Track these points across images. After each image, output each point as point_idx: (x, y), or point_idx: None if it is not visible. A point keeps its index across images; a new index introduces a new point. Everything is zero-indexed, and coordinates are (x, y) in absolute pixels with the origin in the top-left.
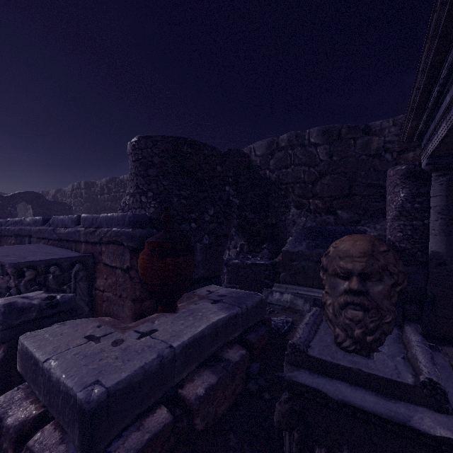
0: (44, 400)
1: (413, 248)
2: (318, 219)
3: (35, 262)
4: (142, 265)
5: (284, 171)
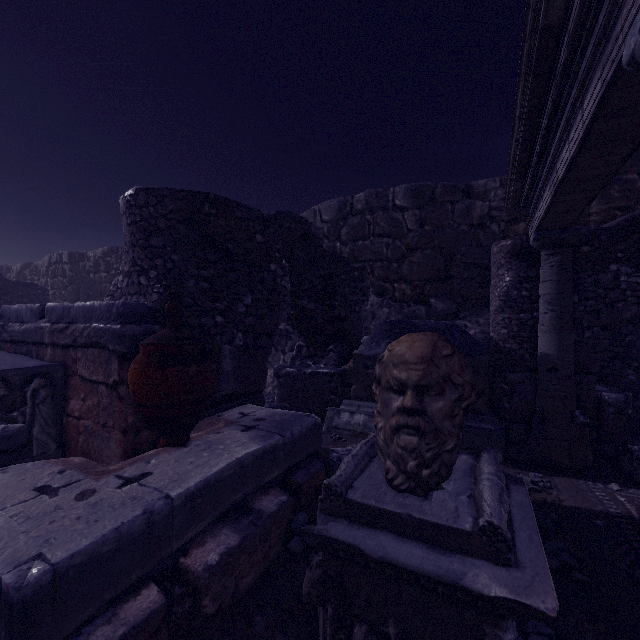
0: None
1: (520, 350)
2: (405, 311)
3: None
4: (133, 378)
5: (360, 244)
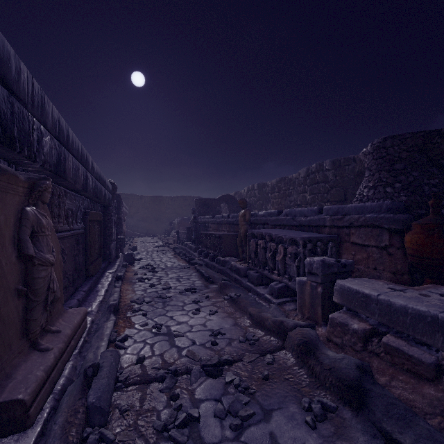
0: (380, 319)
1: None
2: None
3: (311, 238)
4: (418, 242)
5: None
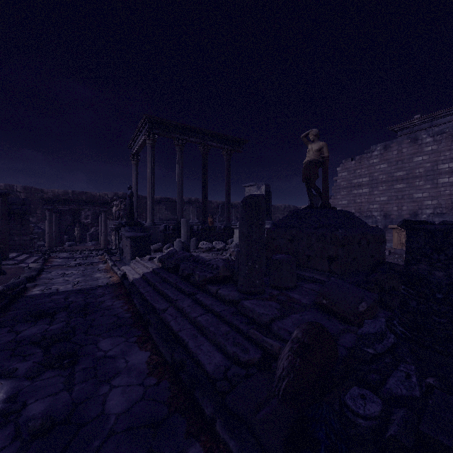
0: None
1: None
2: None
3: None
4: None
5: None
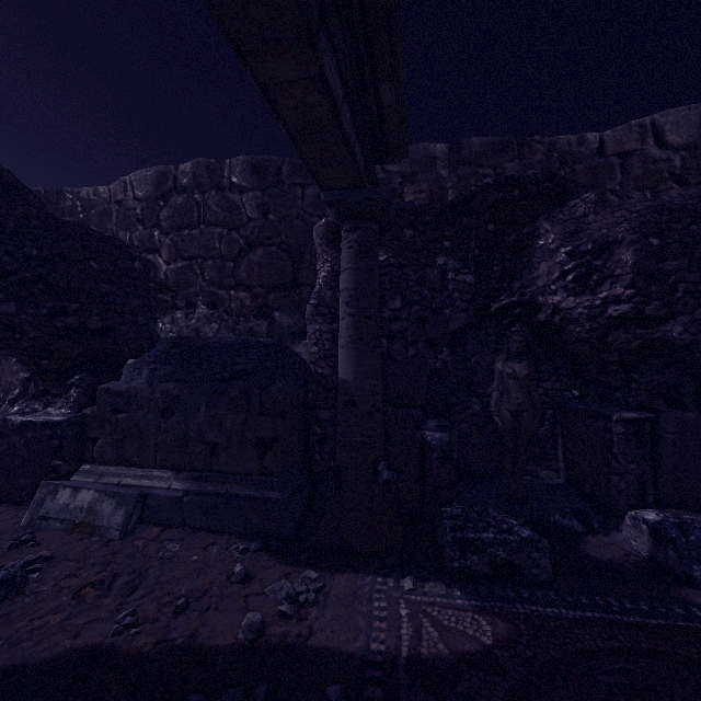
0: None
1: (332, 375)
2: (239, 327)
3: None
4: None
5: (186, 234)
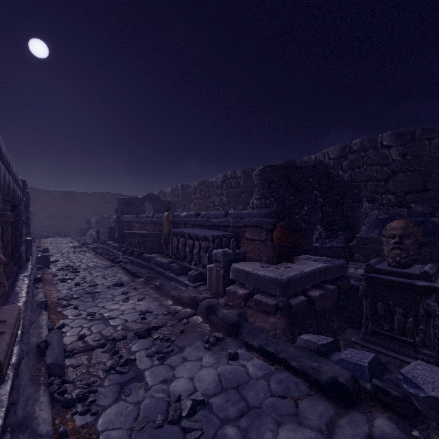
0: (253, 285)
1: None
2: (390, 212)
3: (218, 235)
4: (278, 237)
5: (356, 171)
